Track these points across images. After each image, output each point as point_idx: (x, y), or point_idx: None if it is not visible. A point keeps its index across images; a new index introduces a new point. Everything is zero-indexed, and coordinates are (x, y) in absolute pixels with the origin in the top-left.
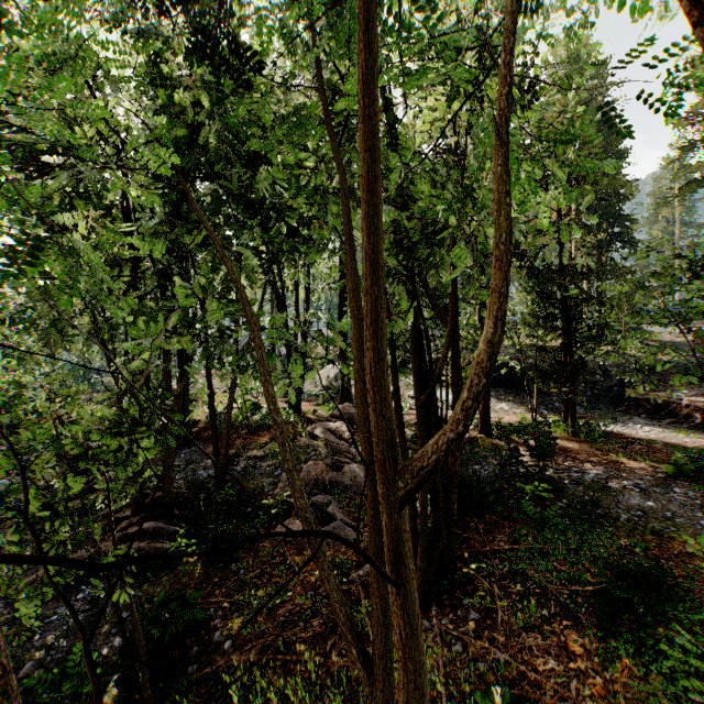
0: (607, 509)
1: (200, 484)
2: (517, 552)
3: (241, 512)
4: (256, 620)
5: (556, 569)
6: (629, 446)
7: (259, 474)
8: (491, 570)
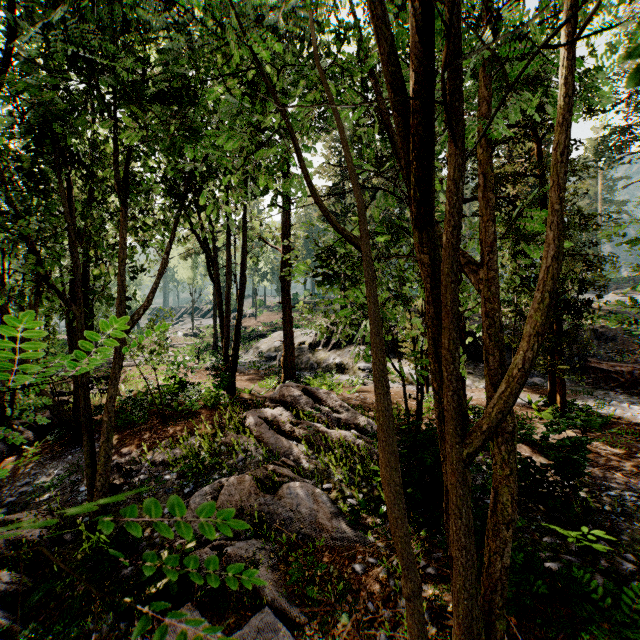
0: None
1: (67, 516)
2: None
3: (116, 573)
4: None
5: None
6: None
7: (161, 493)
8: None
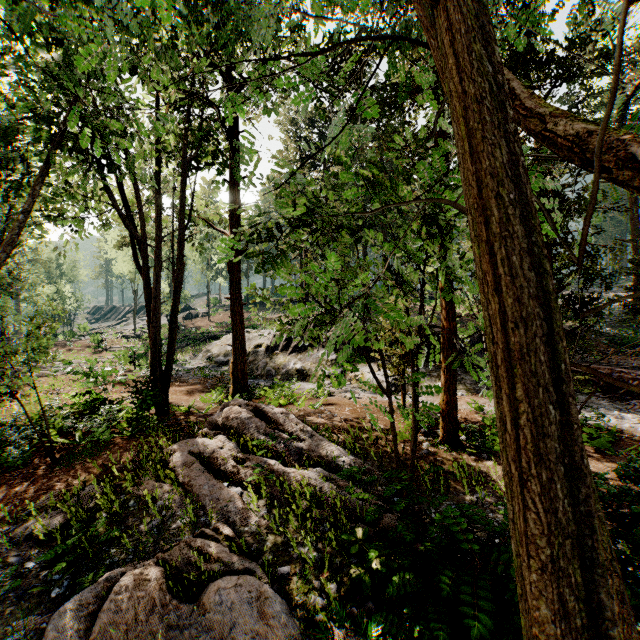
0: None
1: None
2: None
3: None
4: None
5: None
6: None
7: (8, 603)
8: None
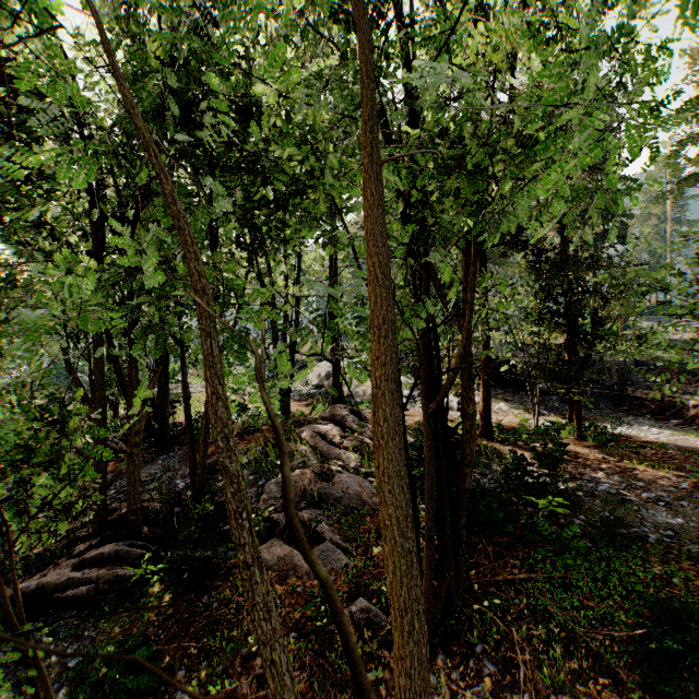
0: (632, 528)
1: (175, 496)
2: (535, 583)
3: (219, 529)
4: (228, 672)
5: (581, 604)
6: (642, 450)
7: None
8: (505, 605)
